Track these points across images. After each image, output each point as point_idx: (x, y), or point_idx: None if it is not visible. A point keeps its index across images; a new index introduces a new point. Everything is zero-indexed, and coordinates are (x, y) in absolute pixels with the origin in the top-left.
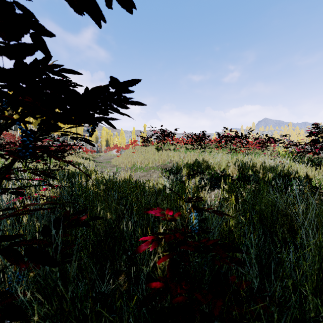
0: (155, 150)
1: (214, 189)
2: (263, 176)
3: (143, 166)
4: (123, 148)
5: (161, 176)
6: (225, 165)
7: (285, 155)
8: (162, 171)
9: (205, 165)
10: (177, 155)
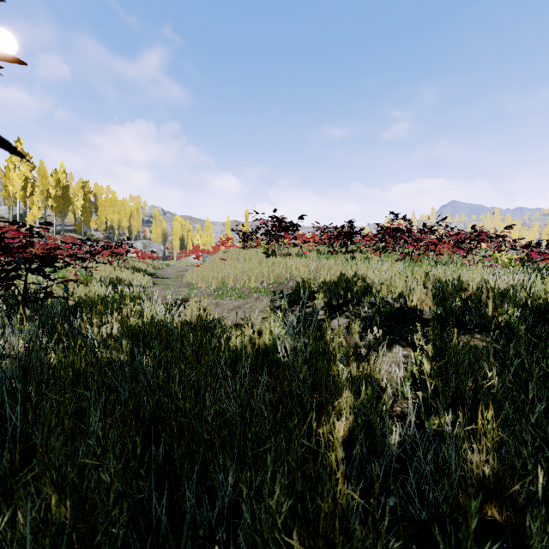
0: (263, 255)
1: (391, 345)
2: (495, 313)
3: (238, 287)
4: (208, 252)
5: (269, 315)
6: (404, 287)
7: (508, 265)
8: (275, 297)
9: (362, 286)
10: (304, 266)
